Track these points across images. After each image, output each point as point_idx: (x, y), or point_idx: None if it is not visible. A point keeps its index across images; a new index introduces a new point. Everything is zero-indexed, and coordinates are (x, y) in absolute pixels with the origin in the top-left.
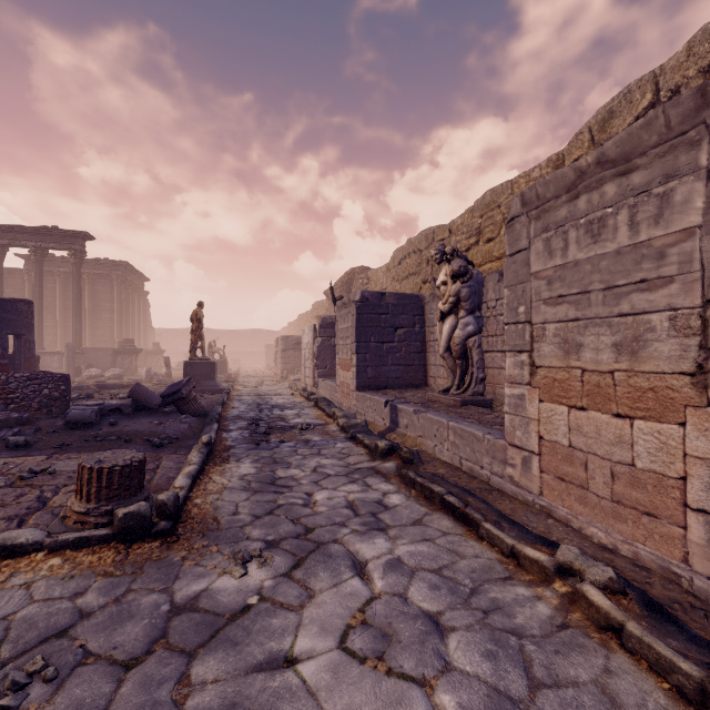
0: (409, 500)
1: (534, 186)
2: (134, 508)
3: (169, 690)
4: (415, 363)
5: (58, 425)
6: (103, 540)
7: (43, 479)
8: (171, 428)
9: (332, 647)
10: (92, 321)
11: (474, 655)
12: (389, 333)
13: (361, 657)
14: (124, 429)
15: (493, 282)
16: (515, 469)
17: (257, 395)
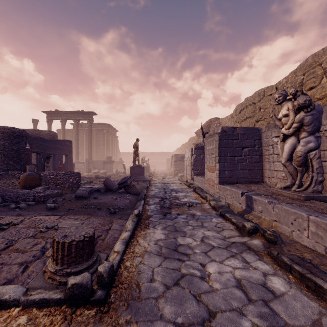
0: (292, 288)
1: None
2: (79, 280)
3: None
4: (255, 168)
5: (72, 197)
6: (58, 303)
7: (50, 233)
8: (120, 202)
9: None
10: (96, 149)
11: None
12: (239, 150)
13: None
14: (99, 201)
15: (325, 112)
16: None
17: (163, 183)
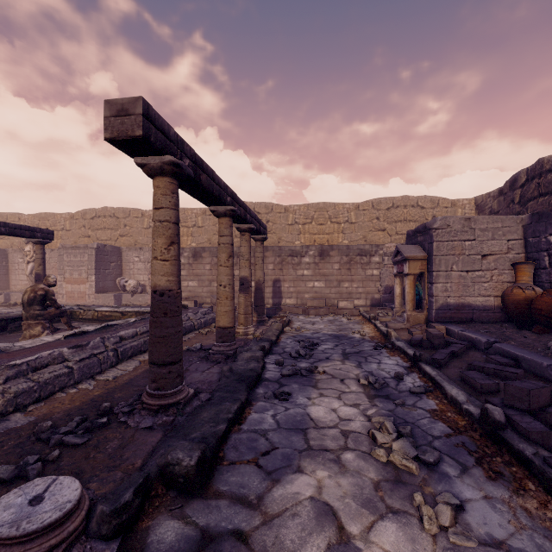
0: None
1: (65, 245)
2: None
3: None
4: (3, 279)
5: None
6: None
7: None
8: None
9: None
10: None
11: None
12: None
13: None
14: None
15: (49, 252)
16: (60, 299)
17: None
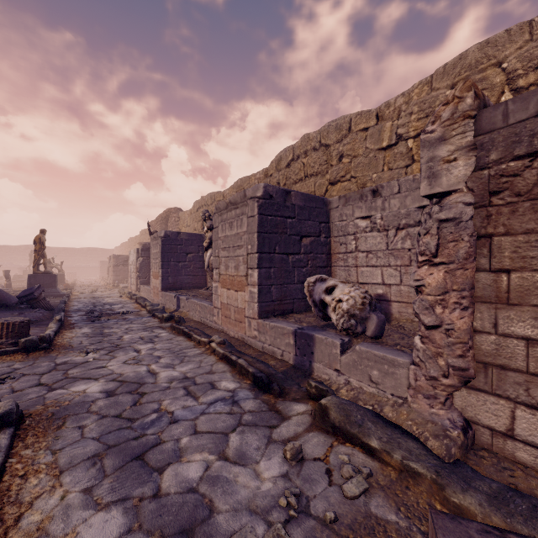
0: (170, 334)
1: (218, 204)
2: (30, 338)
3: (61, 375)
4: (199, 274)
5: None
6: (14, 352)
7: None
8: (30, 315)
9: (120, 363)
10: None
11: (168, 360)
12: (183, 256)
13: (130, 364)
14: None
15: None
16: (216, 317)
17: (93, 298)
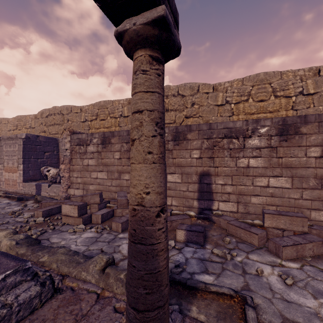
0: None
1: (3, 136)
2: None
3: None
4: None
5: None
6: None
7: None
8: None
9: None
10: None
11: None
12: None
13: None
14: None
15: None
16: (2, 185)
17: None
